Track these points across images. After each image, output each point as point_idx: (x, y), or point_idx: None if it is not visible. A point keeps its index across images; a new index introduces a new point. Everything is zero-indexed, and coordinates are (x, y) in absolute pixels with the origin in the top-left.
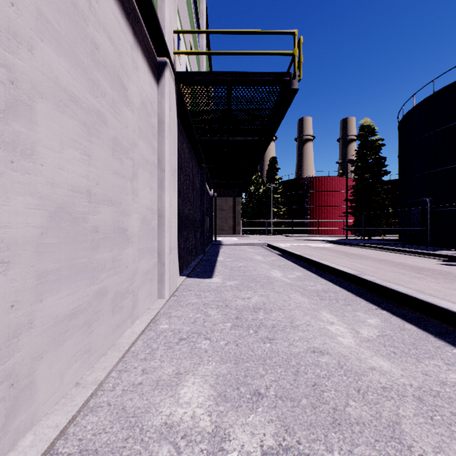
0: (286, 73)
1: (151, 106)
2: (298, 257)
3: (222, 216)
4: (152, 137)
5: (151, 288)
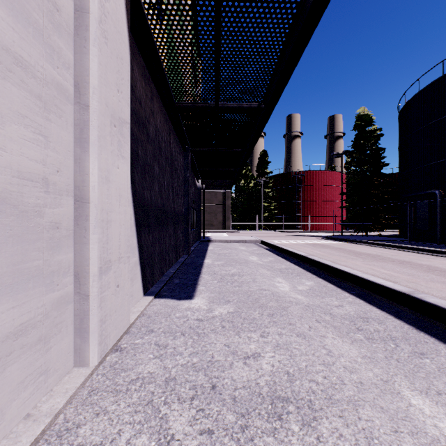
0: None
1: None
2: (303, 259)
3: (211, 210)
4: (47, 21)
5: (43, 360)
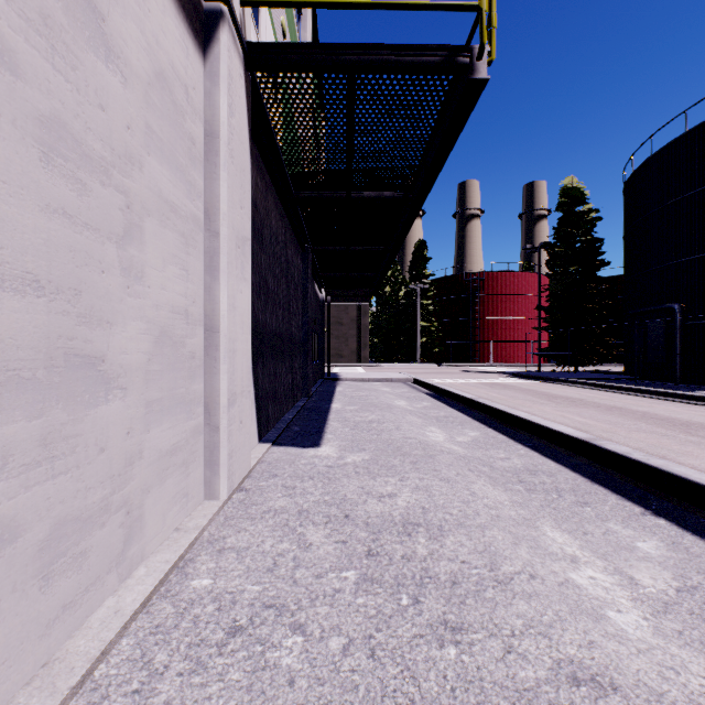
0: (463, 48)
1: (185, 94)
2: (470, 403)
3: (340, 333)
4: (187, 160)
5: (185, 483)
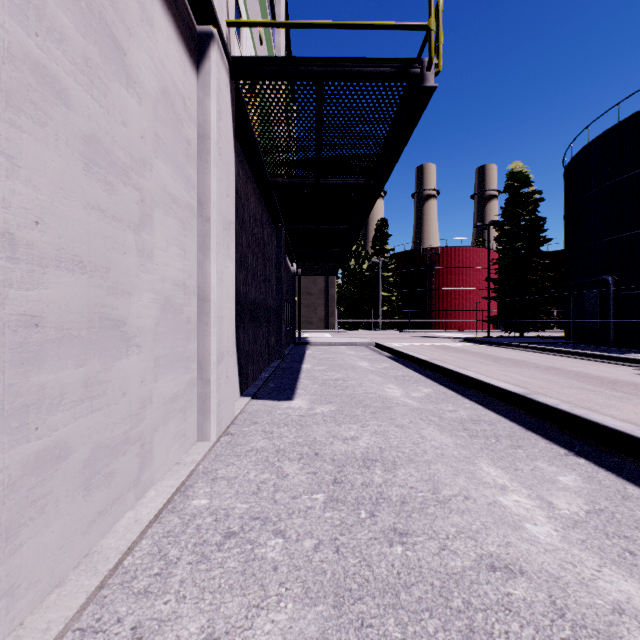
0: (415, 61)
1: (183, 104)
2: (424, 364)
3: (309, 303)
4: (185, 159)
5: (183, 426)
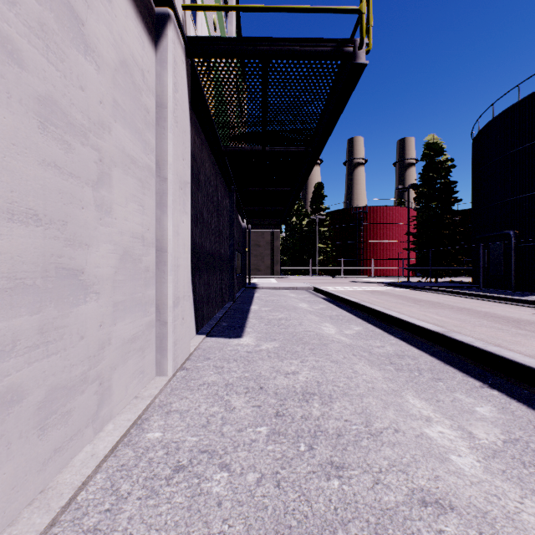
0: (348, 41)
1: (142, 76)
2: (355, 305)
3: (258, 253)
4: (143, 125)
5: (142, 363)
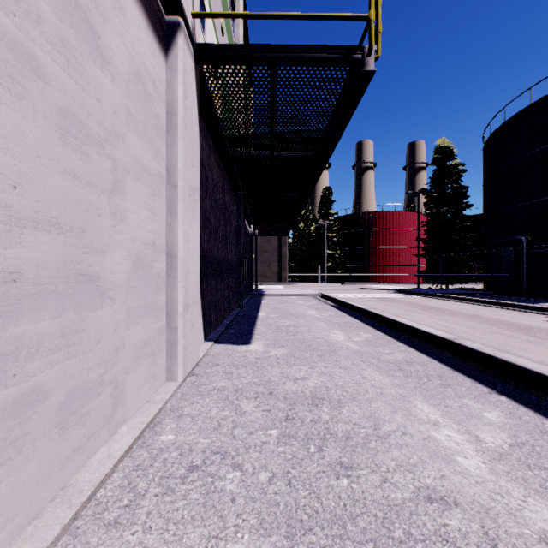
0: (357, 48)
1: (153, 84)
2: (364, 312)
3: (265, 259)
4: (154, 132)
5: (153, 368)
